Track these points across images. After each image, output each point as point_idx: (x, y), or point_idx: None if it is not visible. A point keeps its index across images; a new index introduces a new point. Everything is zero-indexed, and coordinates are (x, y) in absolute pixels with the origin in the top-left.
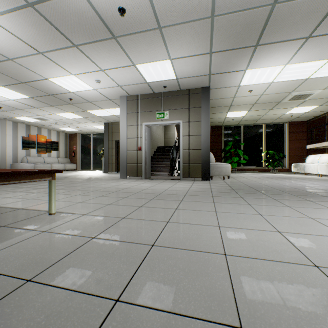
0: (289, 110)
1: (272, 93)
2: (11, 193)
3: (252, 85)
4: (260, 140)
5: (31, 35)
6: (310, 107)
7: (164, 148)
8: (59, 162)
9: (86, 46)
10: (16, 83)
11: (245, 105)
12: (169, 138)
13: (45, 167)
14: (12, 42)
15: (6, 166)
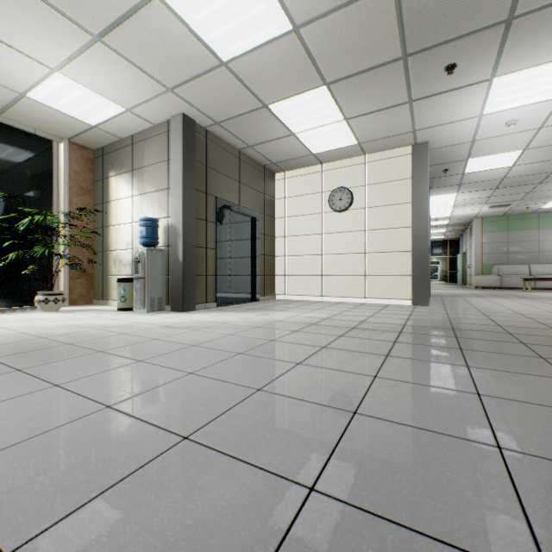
0: None
1: None
2: None
3: None
4: None
5: None
6: None
7: None
8: None
9: None
10: None
11: None
12: None
13: None
14: None
15: None
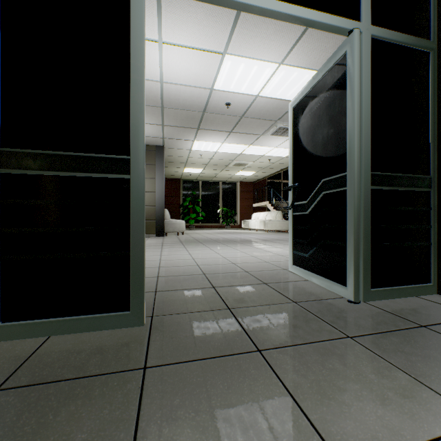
0: (237, 173)
1: (219, 158)
2: None
3: (202, 151)
4: (217, 197)
5: None
6: (251, 172)
7: None
8: None
9: None
10: None
11: (200, 164)
12: None
13: None
14: None
15: None
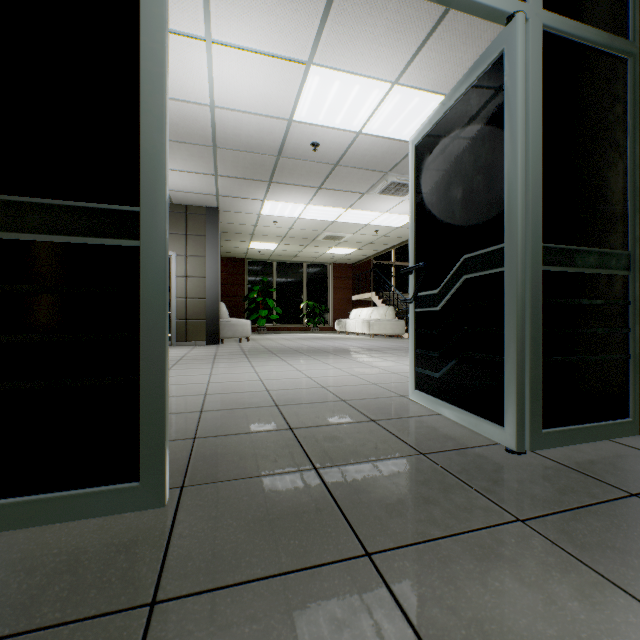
0: (329, 250)
1: (303, 228)
2: None
3: (277, 216)
4: (300, 285)
5: None
6: (349, 250)
7: None
8: None
9: None
10: None
11: (274, 237)
12: None
13: None
14: None
15: None
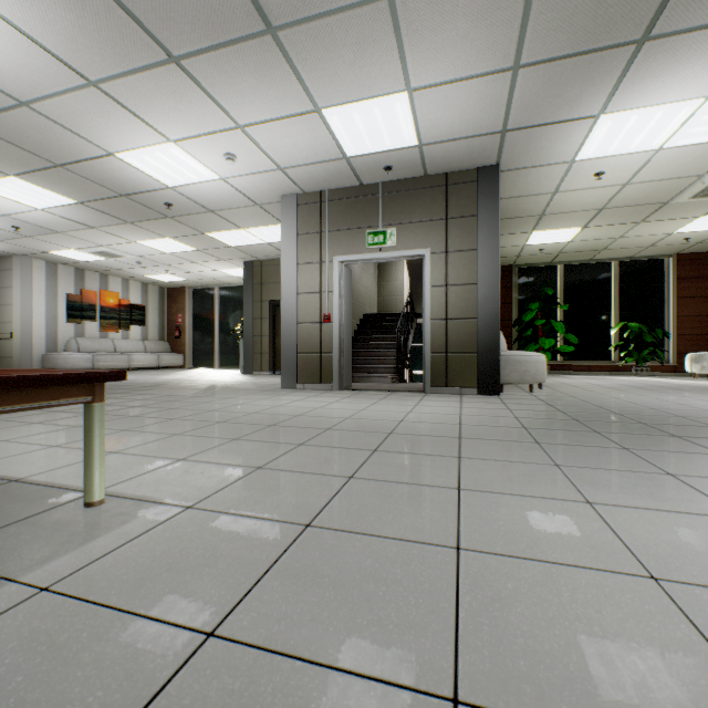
0: (684, 225)
1: (654, 178)
2: (16, 427)
3: (608, 158)
4: (605, 297)
5: (65, 31)
6: None
7: (380, 318)
8: (147, 350)
9: (201, 59)
10: (43, 167)
11: (578, 214)
12: (389, 295)
13: (116, 362)
14: (23, 56)
15: (32, 359)
